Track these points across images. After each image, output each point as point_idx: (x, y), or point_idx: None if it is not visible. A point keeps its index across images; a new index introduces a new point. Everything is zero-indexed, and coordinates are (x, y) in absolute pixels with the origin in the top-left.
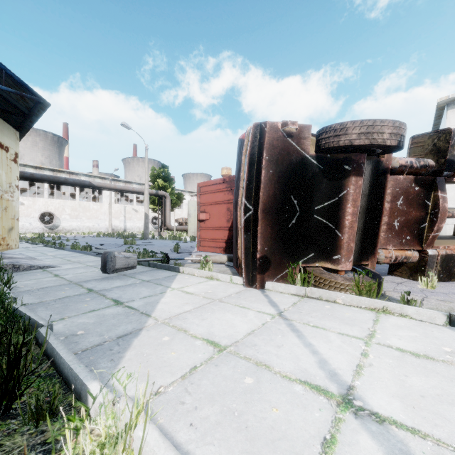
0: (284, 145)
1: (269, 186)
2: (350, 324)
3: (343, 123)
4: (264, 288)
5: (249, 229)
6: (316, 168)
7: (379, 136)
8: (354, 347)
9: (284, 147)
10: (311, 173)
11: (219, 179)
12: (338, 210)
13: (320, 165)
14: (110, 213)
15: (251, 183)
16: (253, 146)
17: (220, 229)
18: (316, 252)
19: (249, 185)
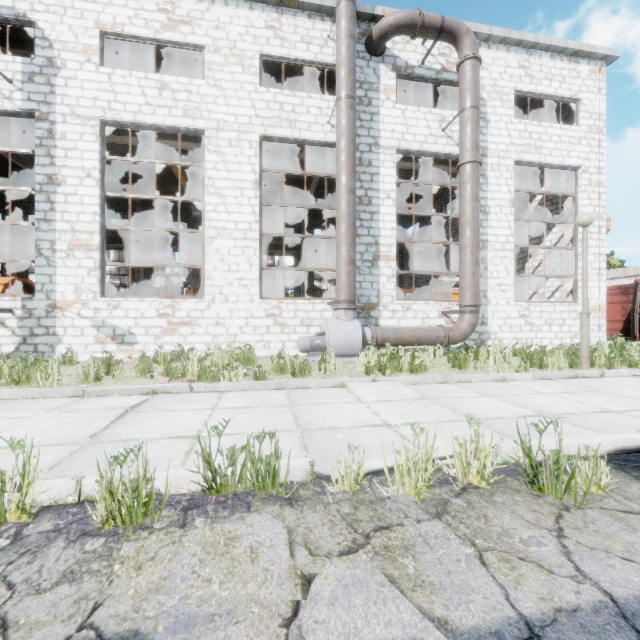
0: None
1: None
2: None
3: None
4: None
5: None
6: None
7: None
8: None
9: None
10: None
11: (613, 286)
12: None
13: None
14: None
15: None
16: None
17: (615, 322)
18: None
19: None
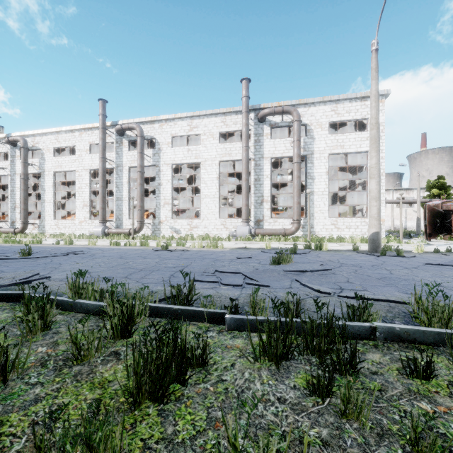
0: (432, 208)
1: (429, 217)
2: (433, 242)
3: (442, 205)
4: (430, 241)
5: (425, 227)
6: (443, 212)
7: (449, 208)
8: (426, 242)
9: (432, 209)
10: (442, 214)
11: None
12: (451, 222)
13: (444, 212)
14: (392, 216)
15: (425, 216)
16: (425, 209)
17: None
18: (447, 233)
19: (424, 217)
